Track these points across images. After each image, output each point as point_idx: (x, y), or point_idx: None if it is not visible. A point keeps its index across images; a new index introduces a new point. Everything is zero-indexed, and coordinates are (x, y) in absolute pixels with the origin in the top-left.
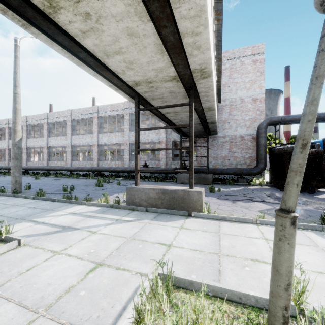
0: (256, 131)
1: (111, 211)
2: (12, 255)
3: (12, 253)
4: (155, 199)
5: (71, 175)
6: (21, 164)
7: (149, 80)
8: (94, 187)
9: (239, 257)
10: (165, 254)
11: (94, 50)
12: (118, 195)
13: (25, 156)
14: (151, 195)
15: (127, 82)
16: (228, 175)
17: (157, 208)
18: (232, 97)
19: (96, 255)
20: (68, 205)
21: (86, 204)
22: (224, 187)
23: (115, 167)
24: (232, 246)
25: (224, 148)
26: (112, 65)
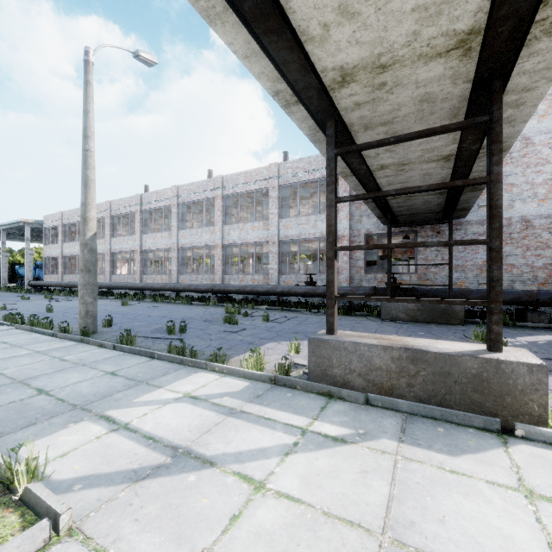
0: None
1: (277, 396)
2: None
3: None
4: (388, 374)
5: (178, 300)
6: (95, 280)
7: (382, 61)
8: (221, 324)
9: None
10: None
11: None
12: (275, 347)
13: (108, 266)
14: (377, 363)
15: (321, 72)
16: None
17: (398, 400)
18: None
19: None
20: (179, 370)
21: (215, 370)
22: None
23: (253, 286)
24: None
25: (482, 247)
26: (300, 8)
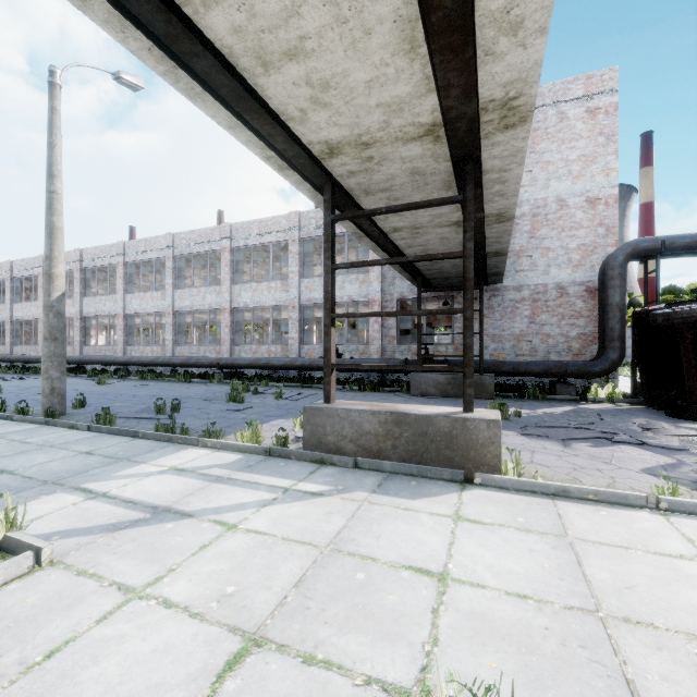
0: (595, 274)
1: (269, 465)
2: (16, 598)
3: (16, 591)
4: (376, 438)
5: (173, 377)
6: (63, 350)
7: (363, 140)
8: (225, 402)
9: (667, 627)
10: (438, 607)
11: (232, 48)
12: (281, 424)
13: (77, 335)
14: (367, 428)
15: (308, 145)
16: (528, 377)
17: (383, 461)
18: (537, 197)
19: (242, 606)
20: (167, 447)
21: (207, 445)
22: (525, 405)
23: (268, 359)
24: (626, 585)
25: (519, 315)
26: (276, 96)
